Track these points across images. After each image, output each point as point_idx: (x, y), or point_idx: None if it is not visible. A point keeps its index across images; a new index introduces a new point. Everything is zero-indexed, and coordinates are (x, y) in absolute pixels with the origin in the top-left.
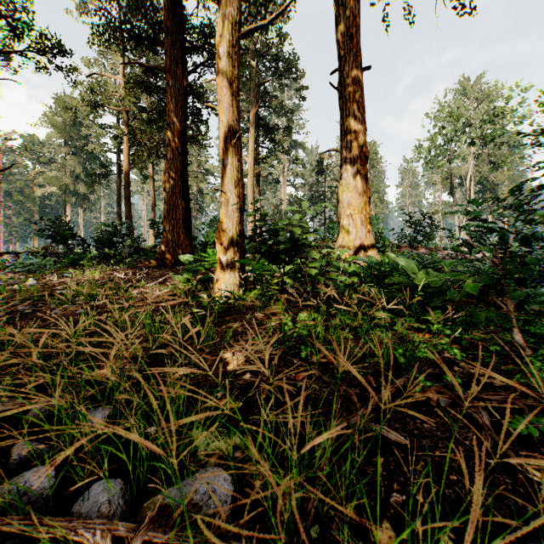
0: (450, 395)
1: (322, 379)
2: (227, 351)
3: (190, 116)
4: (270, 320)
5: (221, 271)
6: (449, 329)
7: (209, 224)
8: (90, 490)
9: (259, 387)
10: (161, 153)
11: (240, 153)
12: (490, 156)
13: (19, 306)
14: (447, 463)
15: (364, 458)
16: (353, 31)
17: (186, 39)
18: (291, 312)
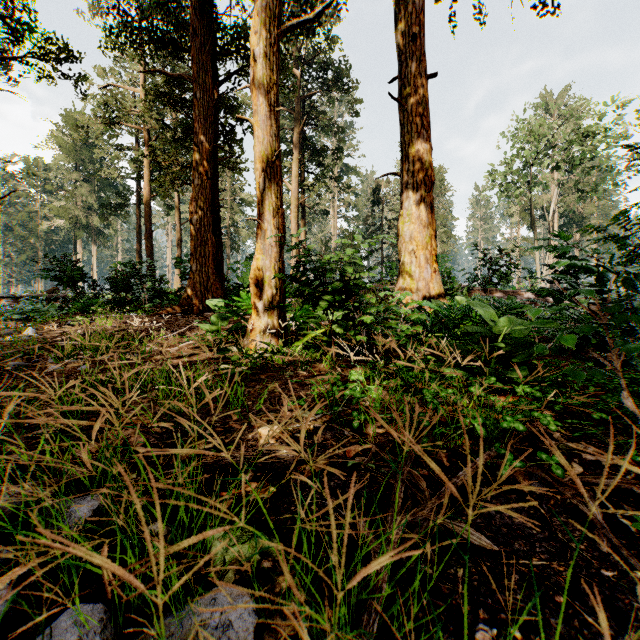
0: (547, 479)
1: (380, 456)
2: (260, 418)
3: (222, 134)
4: (315, 379)
5: (256, 318)
6: (537, 390)
7: (245, 263)
8: (57, 622)
9: (299, 466)
10: (188, 178)
11: (279, 175)
12: (578, 183)
13: (5, 361)
14: (564, 595)
15: (437, 569)
16: (416, 30)
17: (217, 43)
18: (341, 368)
